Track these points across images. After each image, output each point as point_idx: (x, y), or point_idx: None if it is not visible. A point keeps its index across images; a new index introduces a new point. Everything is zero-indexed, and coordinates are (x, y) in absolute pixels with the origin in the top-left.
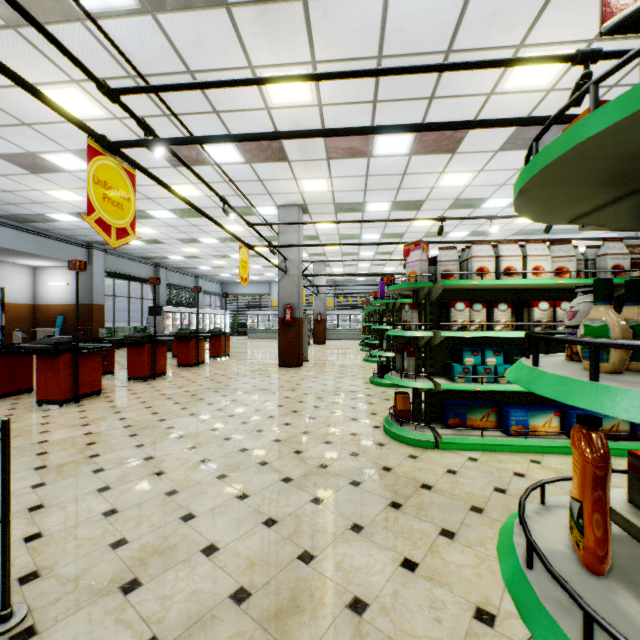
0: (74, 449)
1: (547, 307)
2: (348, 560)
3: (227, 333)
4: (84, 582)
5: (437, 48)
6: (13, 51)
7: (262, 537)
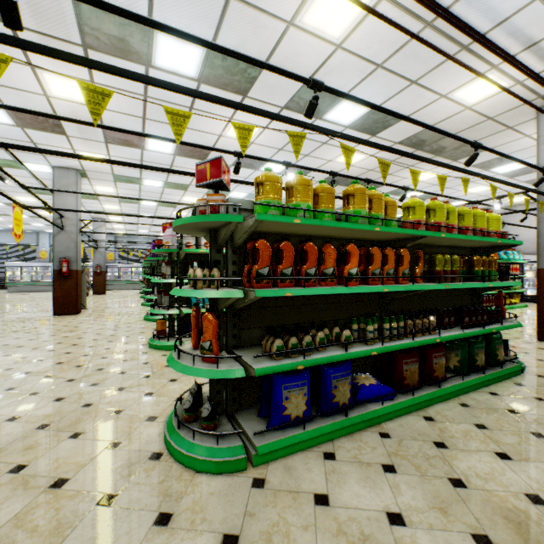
0: None
1: None
2: (114, 400)
3: None
4: None
5: (184, 104)
6: None
7: (55, 405)
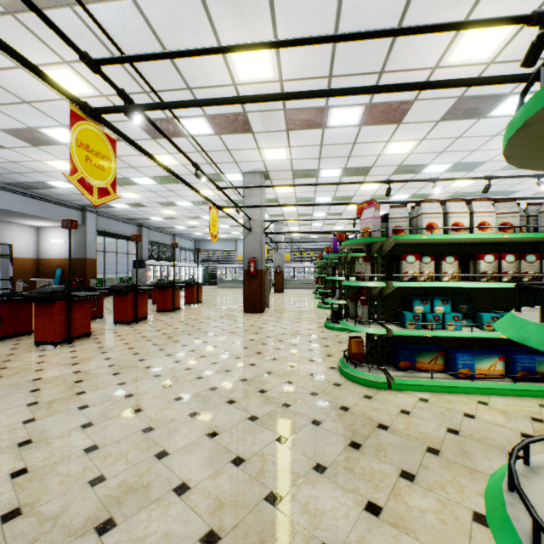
0: (63, 386)
1: (492, 260)
2: (313, 502)
3: (199, 283)
4: (62, 521)
5: (388, 25)
6: (12, 35)
7: (231, 476)
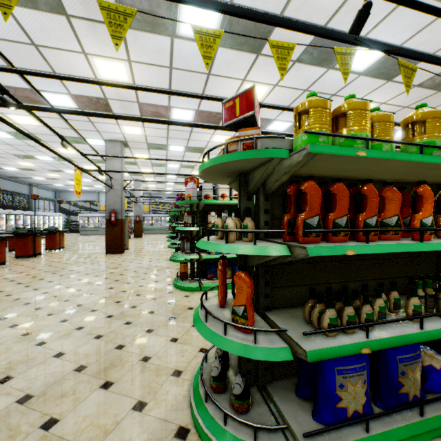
0: None
1: None
2: (143, 344)
3: (62, 231)
4: None
5: (203, 71)
6: None
7: (93, 344)
